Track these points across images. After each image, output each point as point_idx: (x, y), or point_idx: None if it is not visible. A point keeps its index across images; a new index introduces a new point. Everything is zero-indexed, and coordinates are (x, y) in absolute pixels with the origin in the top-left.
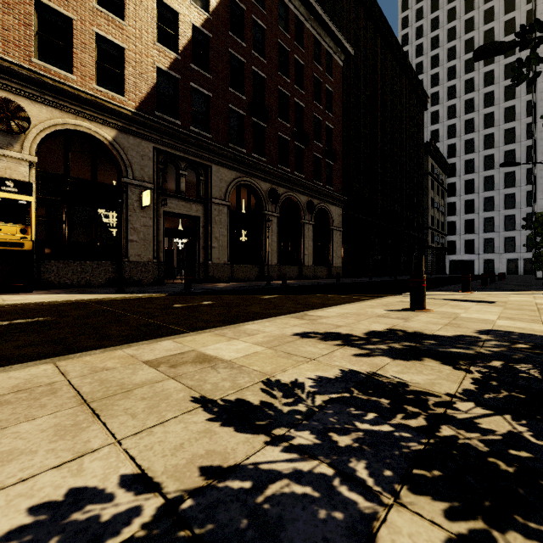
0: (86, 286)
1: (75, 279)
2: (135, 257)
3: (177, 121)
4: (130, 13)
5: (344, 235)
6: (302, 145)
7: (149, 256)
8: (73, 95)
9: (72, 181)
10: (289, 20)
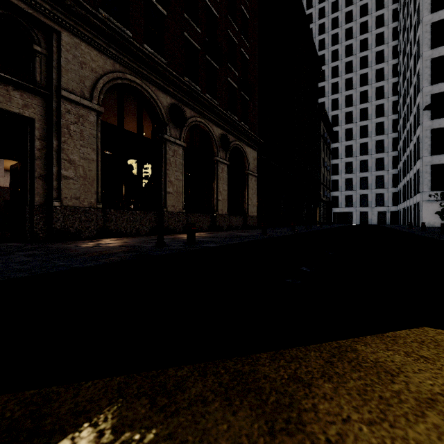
0: None
1: None
2: None
3: None
4: None
5: (258, 182)
6: (215, 63)
7: None
8: None
9: None
10: None
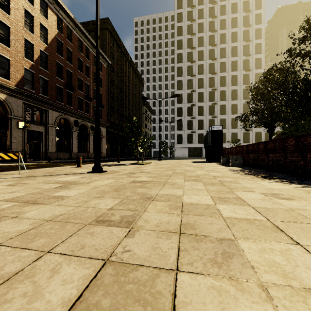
0: None
1: None
2: (14, 149)
3: (33, 91)
4: (12, 44)
5: (107, 140)
6: (88, 101)
7: (21, 149)
8: None
9: None
10: (83, 48)
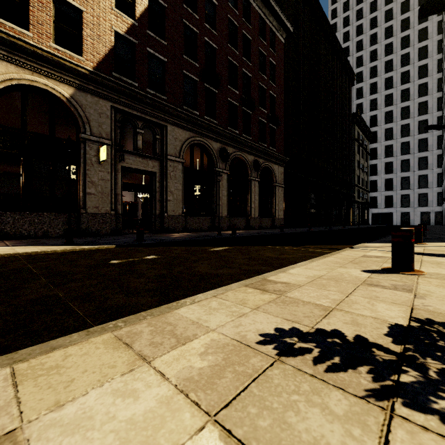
0: (44, 236)
1: (32, 230)
2: (93, 209)
3: (134, 83)
4: None
5: (285, 191)
6: (249, 110)
7: (107, 208)
8: (29, 51)
9: (29, 136)
10: None
